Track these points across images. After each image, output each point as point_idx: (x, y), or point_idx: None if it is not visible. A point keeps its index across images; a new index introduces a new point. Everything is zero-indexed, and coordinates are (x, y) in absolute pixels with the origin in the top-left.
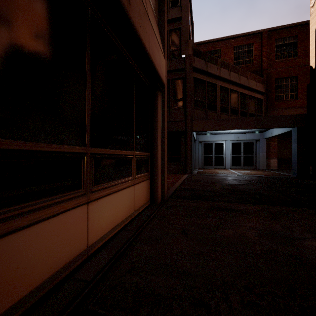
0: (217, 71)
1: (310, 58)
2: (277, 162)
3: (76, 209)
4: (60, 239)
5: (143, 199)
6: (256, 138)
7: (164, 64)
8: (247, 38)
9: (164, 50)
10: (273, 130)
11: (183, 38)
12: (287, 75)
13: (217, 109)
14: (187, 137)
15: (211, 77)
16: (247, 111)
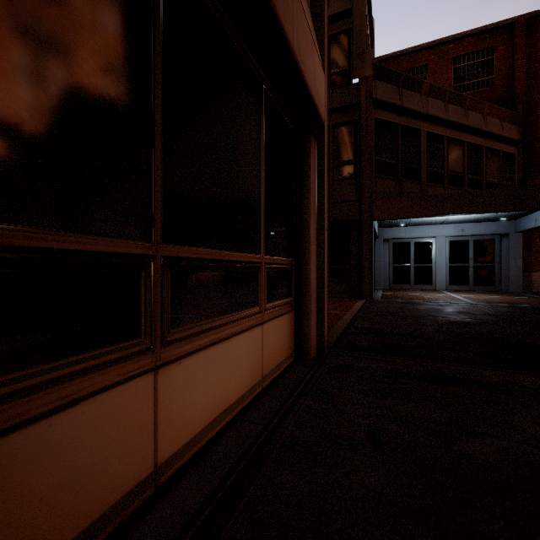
0: (420, 104)
1: None
2: None
3: (127, 385)
4: (84, 460)
5: (282, 352)
6: (502, 232)
7: (323, 83)
8: (482, 38)
9: (323, 54)
10: (539, 213)
11: (355, 48)
12: None
13: (422, 177)
14: (362, 231)
15: (408, 117)
16: (483, 178)
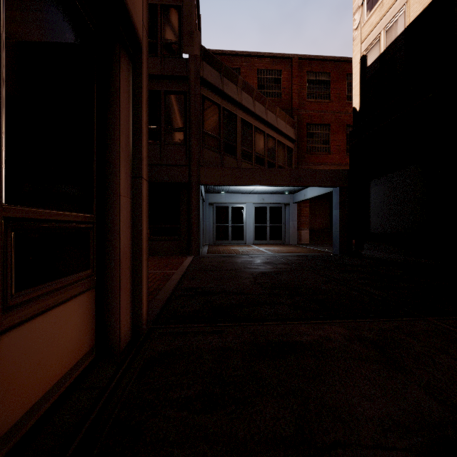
0: (237, 94)
1: (353, 96)
2: (309, 234)
3: None
4: None
5: (64, 360)
6: (286, 202)
7: None
8: (274, 61)
9: None
10: (307, 190)
11: (185, 25)
12: (319, 122)
13: (238, 153)
14: (191, 193)
15: (228, 102)
16: (276, 162)
